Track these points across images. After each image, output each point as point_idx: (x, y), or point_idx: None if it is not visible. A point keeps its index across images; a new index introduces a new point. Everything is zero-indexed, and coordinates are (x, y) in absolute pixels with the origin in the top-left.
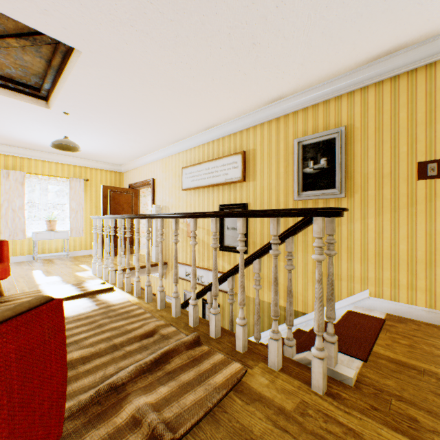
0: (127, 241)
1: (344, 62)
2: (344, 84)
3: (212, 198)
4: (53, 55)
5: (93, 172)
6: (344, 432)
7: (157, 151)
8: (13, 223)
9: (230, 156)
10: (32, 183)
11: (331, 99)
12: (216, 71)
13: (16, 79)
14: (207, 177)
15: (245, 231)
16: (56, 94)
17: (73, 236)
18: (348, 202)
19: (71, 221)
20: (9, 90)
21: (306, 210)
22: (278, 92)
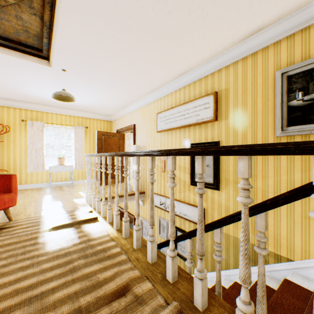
0: (109, 177)
1: None
2: None
3: (183, 138)
4: (44, 9)
5: (91, 122)
6: None
7: (136, 102)
8: (36, 160)
9: (201, 98)
10: (49, 130)
11: None
12: (193, 0)
13: (23, 42)
14: (179, 119)
15: (250, 175)
16: (52, 51)
17: (77, 169)
18: None
19: (76, 158)
20: (19, 52)
21: None
22: (258, 21)
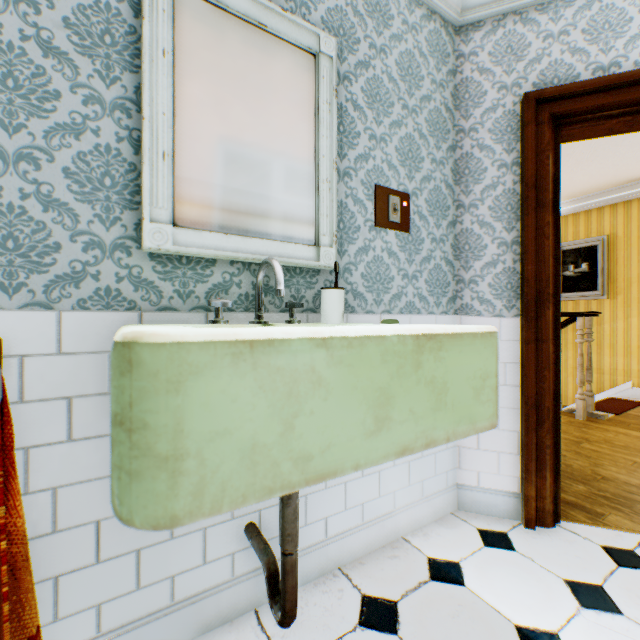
0: None
1: (604, 184)
2: (606, 198)
3: None
4: None
5: None
6: (595, 427)
7: None
8: None
9: None
10: None
11: (592, 209)
12: None
13: None
14: None
15: None
16: None
17: None
18: (610, 303)
19: None
20: None
21: (571, 313)
22: None
